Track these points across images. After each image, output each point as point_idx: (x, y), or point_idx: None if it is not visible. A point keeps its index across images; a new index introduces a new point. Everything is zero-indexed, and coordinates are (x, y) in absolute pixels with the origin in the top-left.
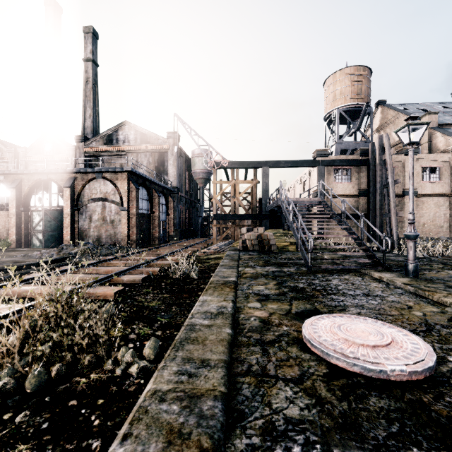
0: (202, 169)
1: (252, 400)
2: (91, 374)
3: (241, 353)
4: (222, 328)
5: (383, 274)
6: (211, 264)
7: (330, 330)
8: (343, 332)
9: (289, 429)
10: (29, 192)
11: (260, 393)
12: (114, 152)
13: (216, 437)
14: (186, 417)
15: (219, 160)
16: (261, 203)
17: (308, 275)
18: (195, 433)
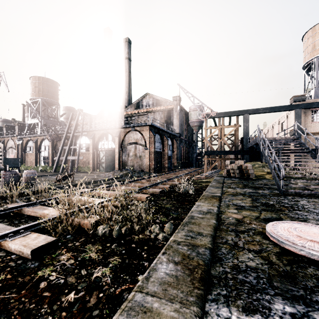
0: (196, 119)
1: (227, 254)
2: (139, 235)
3: (221, 234)
4: (210, 219)
5: None
6: (203, 185)
7: (287, 230)
8: (297, 231)
9: (247, 270)
10: (98, 140)
11: (232, 253)
12: (140, 113)
13: (206, 262)
14: (191, 252)
15: (209, 112)
16: (242, 141)
17: (279, 196)
18: (195, 258)
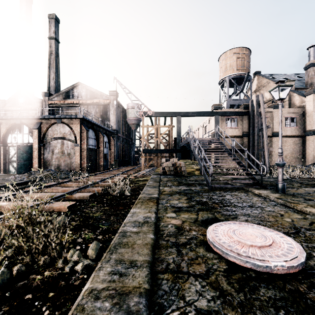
0: (134, 117)
1: (170, 294)
2: (45, 272)
3: (161, 254)
4: (147, 234)
5: (261, 191)
6: (140, 184)
7: (227, 234)
8: (237, 235)
9: None
10: (6, 132)
11: (176, 288)
12: (70, 104)
13: None
14: (116, 314)
15: (146, 111)
16: (176, 141)
17: (209, 192)
18: None
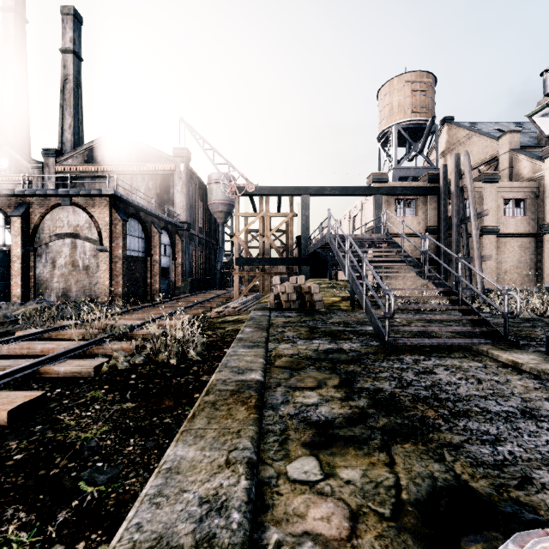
0: (221, 199)
1: None
2: None
3: None
4: None
5: (515, 356)
6: (227, 331)
7: None
8: None
9: None
10: None
11: None
12: (98, 172)
13: None
14: None
15: (242, 184)
16: (299, 243)
17: (388, 359)
18: None
